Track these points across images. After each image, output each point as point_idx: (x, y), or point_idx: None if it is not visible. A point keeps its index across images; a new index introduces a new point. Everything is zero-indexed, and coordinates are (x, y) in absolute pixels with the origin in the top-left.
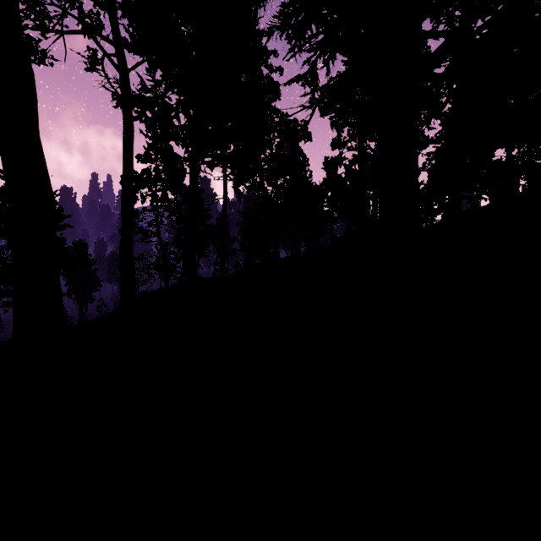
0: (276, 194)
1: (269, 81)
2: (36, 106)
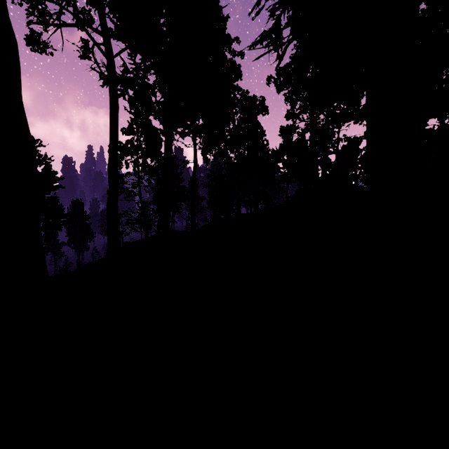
0: (238, 160)
1: (232, 64)
2: (19, 73)
